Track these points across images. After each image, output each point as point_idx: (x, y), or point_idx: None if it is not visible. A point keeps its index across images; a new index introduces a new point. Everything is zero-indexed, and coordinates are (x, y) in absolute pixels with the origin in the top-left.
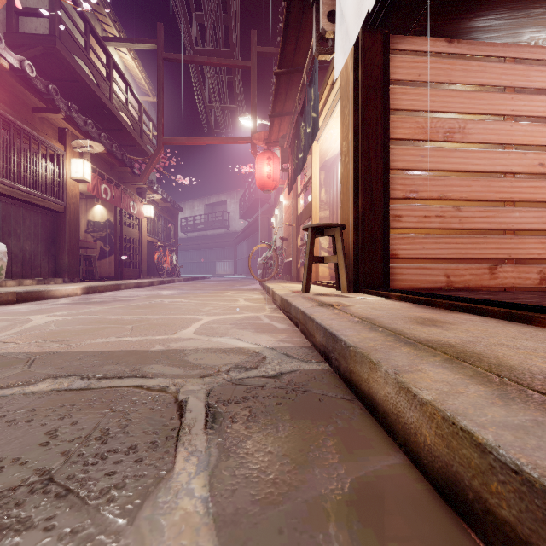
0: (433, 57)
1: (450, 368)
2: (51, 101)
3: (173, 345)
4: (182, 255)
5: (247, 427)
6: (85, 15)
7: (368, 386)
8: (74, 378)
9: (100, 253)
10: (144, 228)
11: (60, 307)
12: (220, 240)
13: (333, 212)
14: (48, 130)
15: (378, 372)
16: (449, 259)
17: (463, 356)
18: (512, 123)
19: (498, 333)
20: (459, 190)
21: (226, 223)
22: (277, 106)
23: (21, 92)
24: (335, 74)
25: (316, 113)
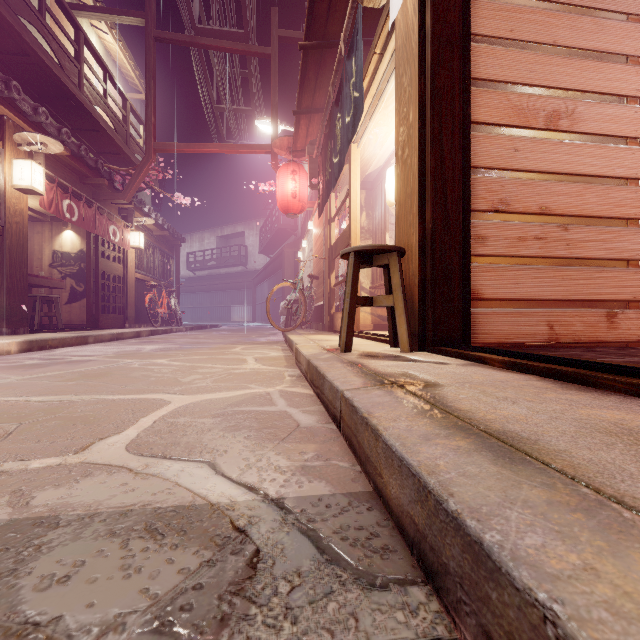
0: (531, 5)
1: None
2: None
3: (45, 496)
4: (188, 298)
5: None
6: None
7: None
8: None
9: (70, 294)
10: (131, 261)
11: None
12: (236, 280)
13: (376, 242)
14: None
15: None
16: (552, 302)
17: None
18: (637, 108)
19: None
20: (566, 201)
21: (243, 260)
22: (304, 98)
23: None
24: (391, 15)
25: (360, 90)
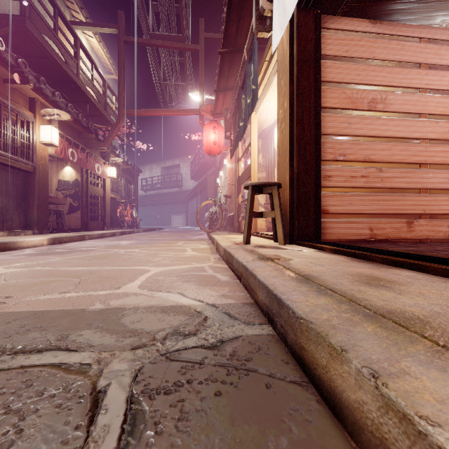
0: (359, 36)
1: (446, 368)
2: (21, 73)
3: (114, 302)
4: (142, 210)
5: (174, 444)
6: (54, 0)
7: (327, 375)
8: None
9: (69, 208)
10: (108, 186)
11: (21, 258)
12: (174, 197)
13: (269, 174)
14: (18, 100)
15: (344, 365)
16: (372, 214)
17: (448, 341)
18: (426, 95)
19: None
20: (381, 154)
21: (179, 183)
22: (221, 82)
23: None
24: (273, 48)
25: (256, 85)
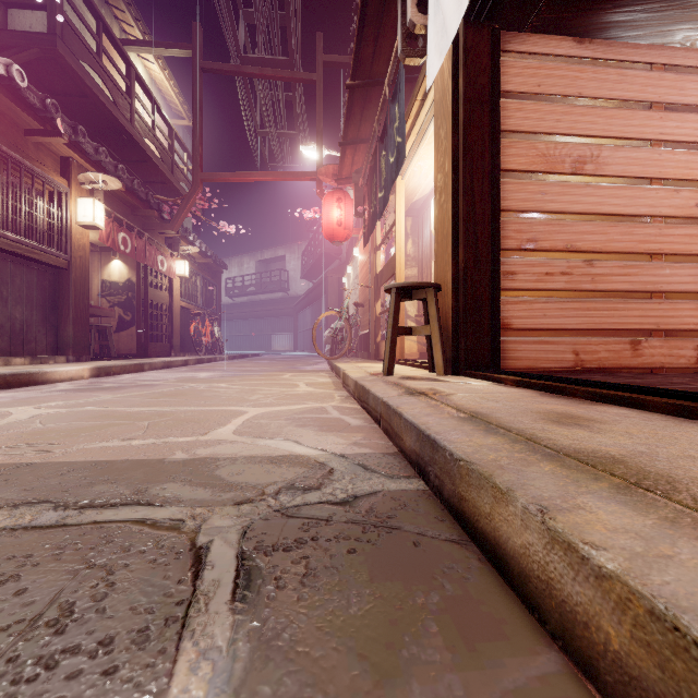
0: (558, 62)
1: (629, 503)
2: (50, 120)
3: (202, 451)
4: (227, 326)
5: (301, 598)
6: (97, 9)
7: (491, 525)
8: (44, 507)
9: (118, 323)
10: (176, 290)
11: (55, 395)
12: (277, 306)
13: (422, 270)
14: (46, 160)
15: (510, 506)
16: (578, 331)
17: (643, 479)
18: (661, 150)
19: (676, 438)
20: (591, 239)
21: (284, 285)
22: (350, 130)
23: (8, 108)
24: (428, 82)
25: (402, 136)
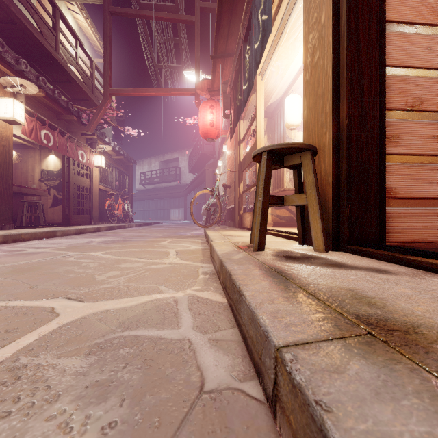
0: None
1: None
2: None
3: None
4: (141, 204)
5: None
6: None
7: None
8: None
9: (53, 201)
10: (95, 177)
11: None
12: (173, 191)
13: None
14: None
15: None
16: None
17: None
18: None
19: None
20: None
21: (178, 177)
22: (219, 44)
23: None
24: None
25: (268, 11)
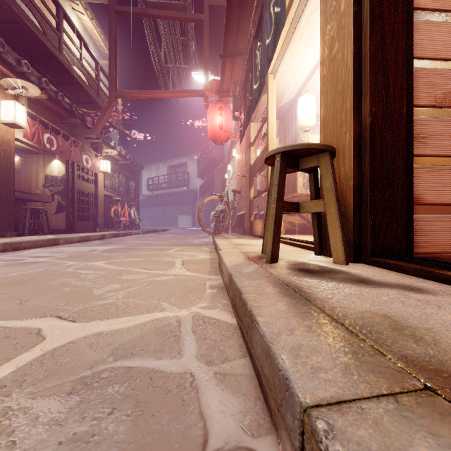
0: None
1: None
2: None
3: None
4: (148, 210)
5: None
6: None
7: None
8: None
9: (57, 207)
10: (101, 182)
11: None
12: (181, 197)
13: None
14: None
15: None
16: None
17: None
18: None
19: None
20: None
21: (186, 183)
22: (229, 42)
23: None
24: None
25: (281, 2)
